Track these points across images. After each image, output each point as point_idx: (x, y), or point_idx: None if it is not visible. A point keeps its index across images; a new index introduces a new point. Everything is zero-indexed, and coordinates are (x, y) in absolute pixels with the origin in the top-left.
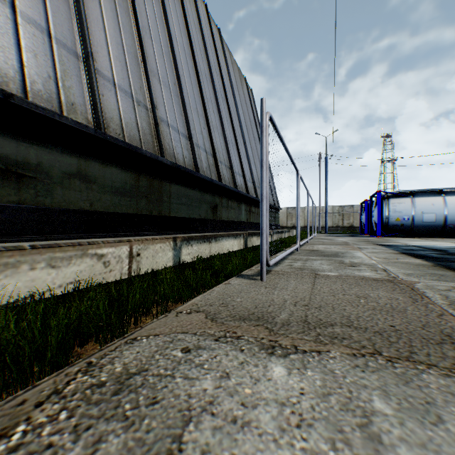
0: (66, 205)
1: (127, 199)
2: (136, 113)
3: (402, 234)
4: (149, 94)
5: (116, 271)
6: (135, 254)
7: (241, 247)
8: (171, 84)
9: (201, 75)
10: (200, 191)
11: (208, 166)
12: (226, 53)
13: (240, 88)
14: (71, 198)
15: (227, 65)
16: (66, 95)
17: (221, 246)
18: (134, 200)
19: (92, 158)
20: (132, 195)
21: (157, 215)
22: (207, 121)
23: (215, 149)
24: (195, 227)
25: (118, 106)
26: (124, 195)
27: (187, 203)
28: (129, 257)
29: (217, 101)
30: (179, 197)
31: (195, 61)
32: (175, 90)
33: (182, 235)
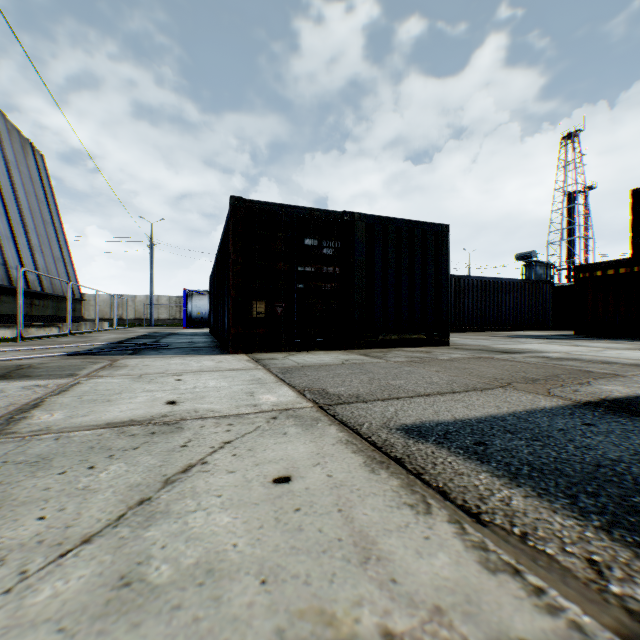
0: None
1: None
2: None
3: (204, 326)
4: None
5: None
6: None
7: (16, 336)
8: None
9: None
10: None
11: None
12: (1, 123)
13: (24, 161)
14: None
15: (1, 141)
16: None
17: None
18: None
19: None
20: None
21: None
22: None
23: None
24: None
25: None
26: None
27: None
28: None
29: None
30: None
31: None
32: None
33: None
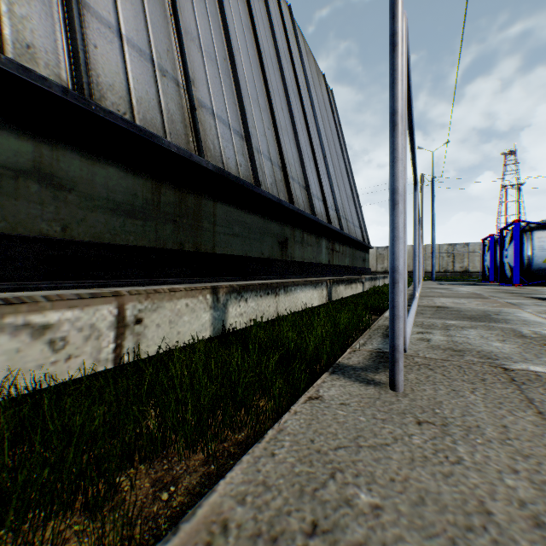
0: (8, 226)
1: (138, 222)
2: (159, 87)
3: None
4: (182, 63)
5: (85, 358)
6: (131, 321)
7: (323, 301)
8: (220, 58)
9: (265, 58)
10: (262, 217)
11: (274, 182)
12: (299, 39)
13: (318, 87)
14: (19, 215)
15: (300, 53)
16: (15, 29)
17: (294, 300)
18: (150, 225)
19: (67, 145)
20: (147, 216)
21: (192, 250)
22: (273, 119)
23: (284, 159)
24: (254, 271)
25: (125, 69)
26: (132, 216)
27: (242, 234)
28: (116, 326)
29: (288, 95)
30: (229, 225)
31: (256, 36)
32: (226, 68)
33: (229, 283)
